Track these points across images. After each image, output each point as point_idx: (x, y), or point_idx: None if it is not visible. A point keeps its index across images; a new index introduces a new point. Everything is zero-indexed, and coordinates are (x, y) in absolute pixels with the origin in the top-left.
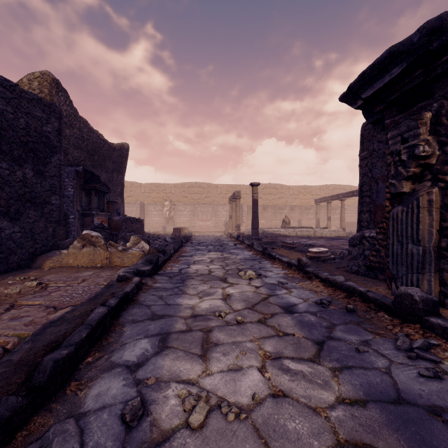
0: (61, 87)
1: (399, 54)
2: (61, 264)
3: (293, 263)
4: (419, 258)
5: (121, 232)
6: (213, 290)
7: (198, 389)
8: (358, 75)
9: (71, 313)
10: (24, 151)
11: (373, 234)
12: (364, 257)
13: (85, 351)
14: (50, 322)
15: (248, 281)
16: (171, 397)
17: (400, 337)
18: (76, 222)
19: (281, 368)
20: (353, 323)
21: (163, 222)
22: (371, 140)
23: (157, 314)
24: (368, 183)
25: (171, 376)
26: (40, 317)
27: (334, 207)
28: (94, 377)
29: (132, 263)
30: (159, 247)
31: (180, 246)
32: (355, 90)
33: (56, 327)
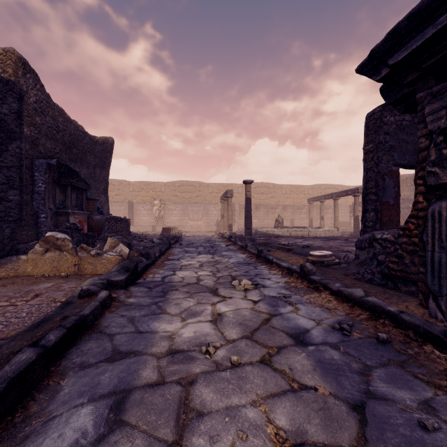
0: (30, 68)
1: None
2: (17, 273)
3: (295, 269)
4: None
5: (103, 233)
6: (200, 307)
7: None
8: (387, 33)
9: None
10: None
11: (386, 236)
12: (378, 263)
13: None
14: None
15: (244, 294)
16: None
17: None
18: (48, 221)
19: None
20: (393, 364)
21: (153, 221)
22: (377, 131)
23: (121, 350)
24: (374, 178)
25: None
26: None
27: (327, 207)
28: None
29: (107, 270)
30: (144, 249)
31: (168, 247)
32: (380, 55)
33: None
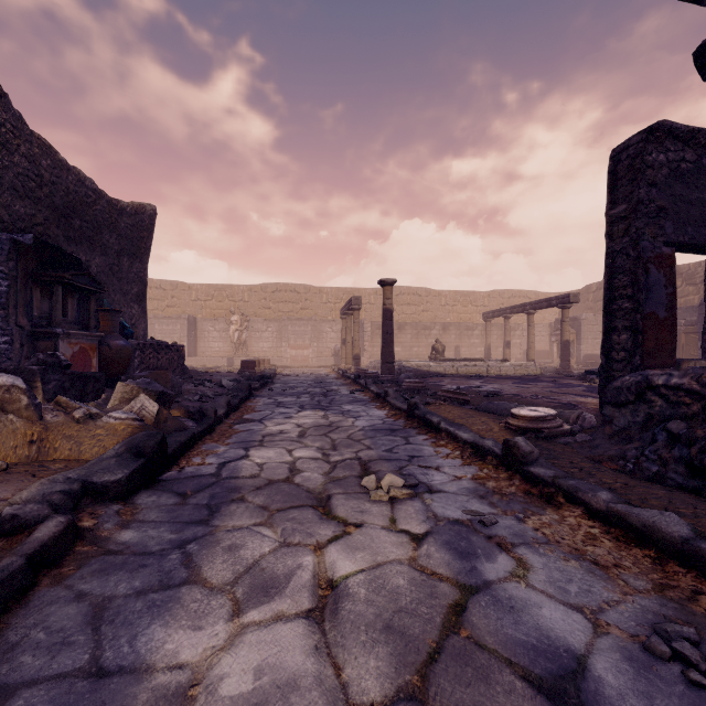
0: None
1: None
2: None
3: (490, 449)
4: None
5: (131, 370)
6: (285, 559)
7: None
8: None
9: None
10: None
11: (678, 381)
12: (669, 439)
13: None
14: None
15: (389, 512)
16: None
17: None
18: (16, 350)
19: None
20: None
21: (229, 350)
22: (636, 180)
23: None
24: (629, 269)
25: None
26: None
27: (513, 326)
28: None
29: (103, 451)
30: (202, 400)
31: (247, 396)
32: None
33: None
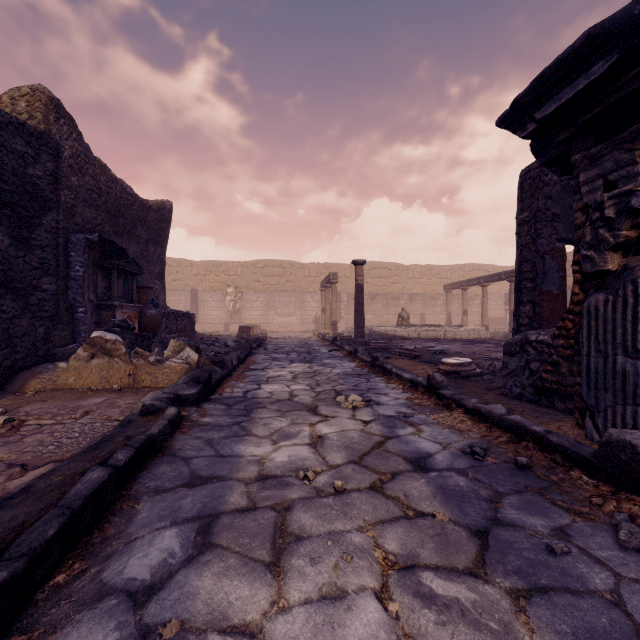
0: (64, 112)
1: (605, 38)
2: (56, 386)
3: (420, 382)
4: (637, 380)
5: (159, 333)
6: (295, 428)
7: None
8: (532, 81)
9: (47, 479)
10: None
11: (543, 338)
12: (530, 374)
13: (53, 561)
14: (5, 497)
15: (352, 412)
16: None
17: (622, 524)
18: (88, 318)
19: (417, 593)
20: (530, 491)
21: (225, 317)
22: (535, 195)
23: (200, 475)
24: (530, 259)
25: (211, 617)
26: None
27: (472, 296)
28: (60, 622)
29: (170, 382)
30: (217, 355)
31: (249, 353)
32: (524, 106)
33: (10, 510)
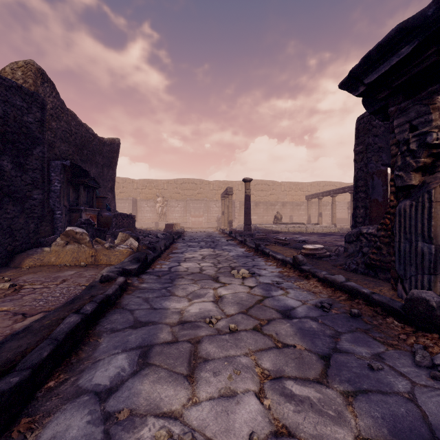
0: (47, 78)
1: (410, 31)
2: (43, 263)
3: (288, 261)
4: (431, 258)
5: (111, 228)
6: (203, 291)
7: (181, 426)
8: (362, 58)
9: (40, 322)
10: (1, 142)
11: (371, 231)
12: (362, 255)
13: (46, 372)
14: (13, 334)
15: (242, 281)
16: (146, 439)
17: (418, 351)
18: (63, 218)
19: (282, 393)
20: (359, 331)
21: (155, 218)
22: (366, 134)
23: (141, 321)
24: (363, 178)
25: (149, 408)
26: (4, 327)
27: (325, 203)
28: (52, 410)
29: (119, 261)
30: (150, 243)
31: (172, 242)
32: (357, 75)
33: (17, 341)
